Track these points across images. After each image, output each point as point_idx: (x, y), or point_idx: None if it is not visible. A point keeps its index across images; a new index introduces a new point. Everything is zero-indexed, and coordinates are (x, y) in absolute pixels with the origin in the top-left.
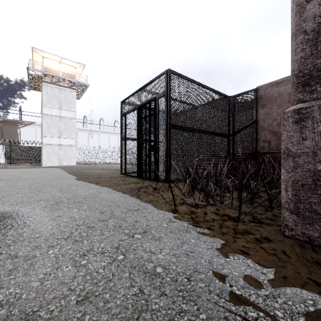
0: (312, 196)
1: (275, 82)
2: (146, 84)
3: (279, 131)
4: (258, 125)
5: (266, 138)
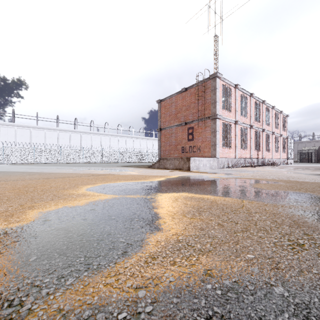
0: None
1: None
2: (308, 150)
3: None
4: (319, 153)
5: None
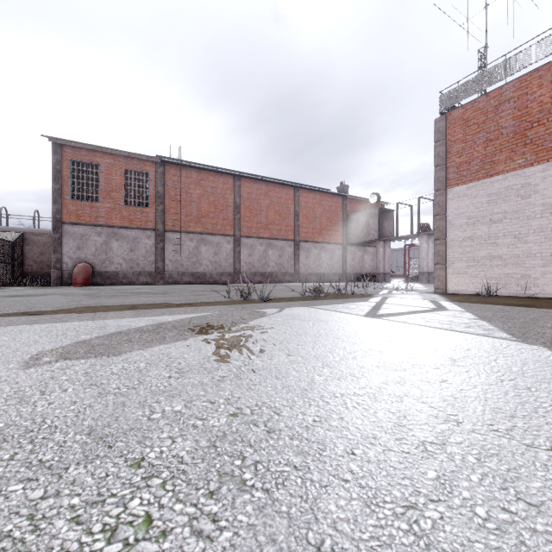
0: (55, 281)
1: (36, 233)
2: None
3: (38, 261)
4: (25, 255)
5: (30, 263)
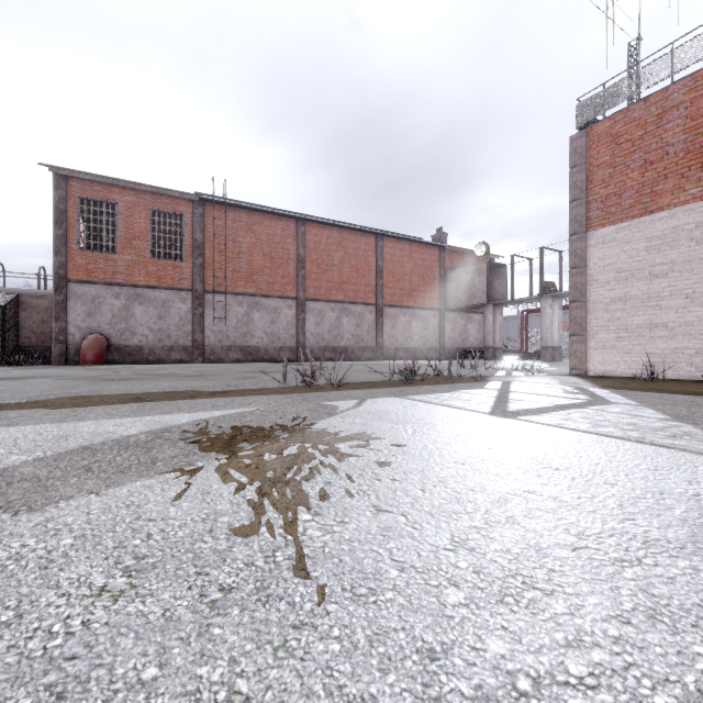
0: (57, 358)
1: (36, 295)
2: None
3: (39, 331)
4: (20, 324)
5: (27, 335)
